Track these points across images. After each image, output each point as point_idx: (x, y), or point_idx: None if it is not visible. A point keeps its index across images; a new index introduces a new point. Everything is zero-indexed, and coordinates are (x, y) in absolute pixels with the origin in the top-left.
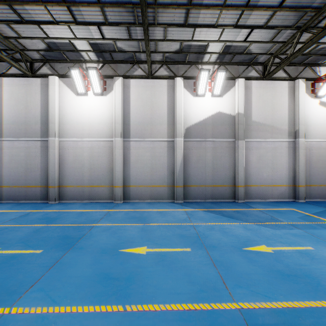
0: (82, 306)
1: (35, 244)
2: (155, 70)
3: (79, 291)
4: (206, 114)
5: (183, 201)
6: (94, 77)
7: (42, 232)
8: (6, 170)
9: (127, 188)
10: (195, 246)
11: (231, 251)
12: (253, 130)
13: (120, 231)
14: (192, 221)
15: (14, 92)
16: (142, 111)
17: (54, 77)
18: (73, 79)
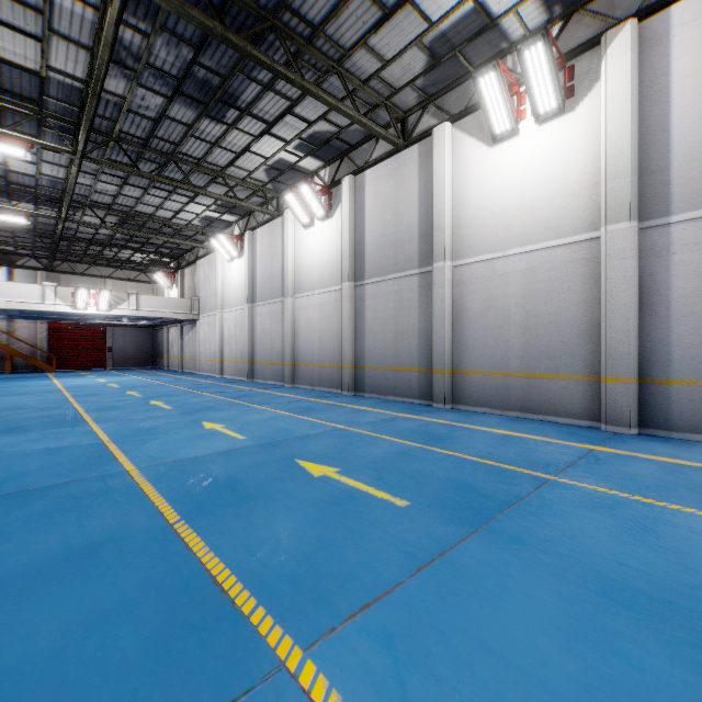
0: None
1: (397, 481)
2: None
3: None
4: None
5: None
6: (538, 67)
7: (412, 459)
8: (368, 338)
9: (653, 387)
10: None
11: None
12: None
13: (668, 528)
14: None
15: (379, 191)
16: None
17: (443, 126)
18: (481, 103)
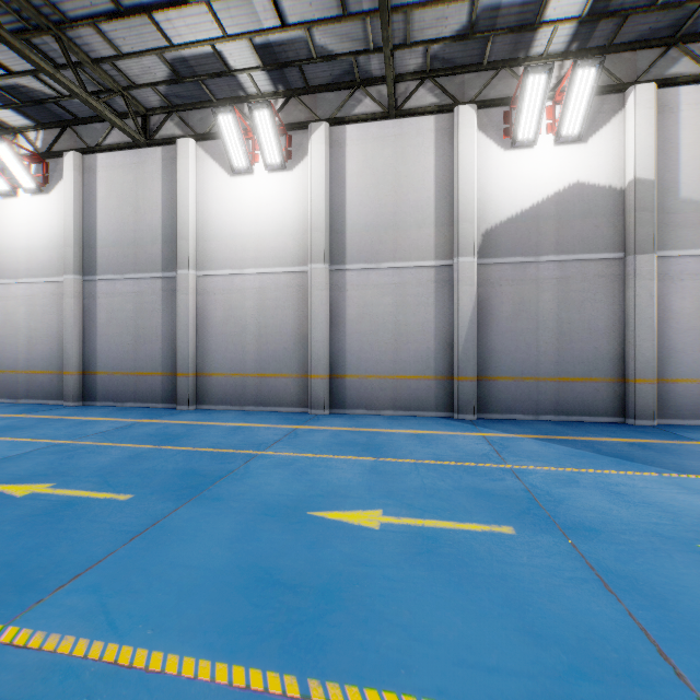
0: (181, 656)
1: (123, 481)
2: (405, 95)
3: (185, 607)
4: (540, 192)
5: (475, 416)
6: (266, 127)
7: (144, 459)
8: (101, 340)
9: (338, 380)
10: (527, 523)
11: (655, 550)
12: (684, 224)
13: (316, 468)
14: (508, 460)
15: (115, 181)
16: (373, 199)
17: (187, 141)
18: (222, 137)
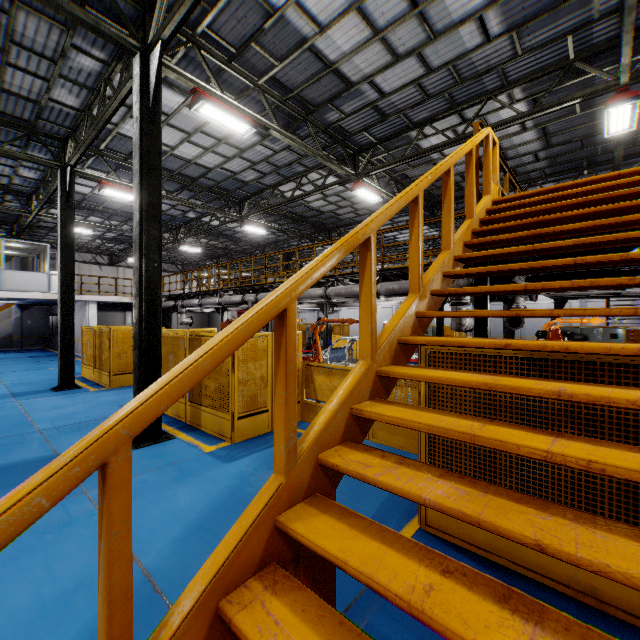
0: None
1: None
2: None
3: None
4: None
5: None
6: None
7: None
8: None
9: None
10: None
11: None
12: None
13: None
14: None
15: None
16: None
17: None
18: None
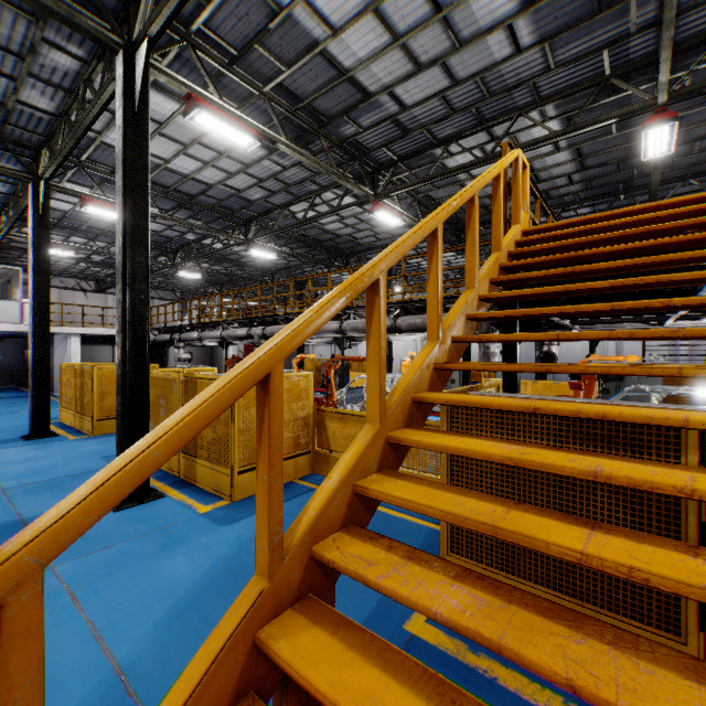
0: None
1: None
2: None
3: None
4: None
5: None
6: None
7: None
8: None
9: None
10: None
11: None
12: None
13: None
14: None
15: None
16: None
17: None
18: None
